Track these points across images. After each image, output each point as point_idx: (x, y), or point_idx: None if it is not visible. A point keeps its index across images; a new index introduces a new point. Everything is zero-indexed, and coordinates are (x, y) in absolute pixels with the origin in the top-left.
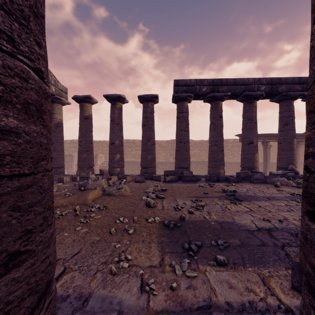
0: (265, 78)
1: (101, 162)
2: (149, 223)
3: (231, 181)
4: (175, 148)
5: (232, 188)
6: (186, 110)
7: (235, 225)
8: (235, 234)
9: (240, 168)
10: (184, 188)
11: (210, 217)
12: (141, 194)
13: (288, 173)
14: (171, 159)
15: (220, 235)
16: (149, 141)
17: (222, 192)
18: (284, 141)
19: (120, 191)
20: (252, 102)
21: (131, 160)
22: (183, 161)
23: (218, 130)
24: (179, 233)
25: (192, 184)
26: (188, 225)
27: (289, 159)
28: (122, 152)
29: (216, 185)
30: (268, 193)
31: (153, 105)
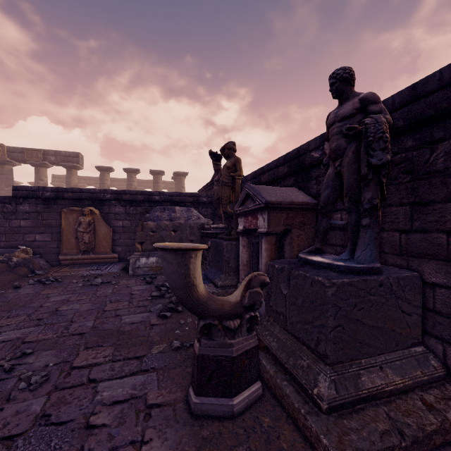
0: None
1: None
2: None
3: None
4: None
5: None
6: None
7: None
8: None
9: None
10: None
11: None
12: None
13: None
14: None
15: None
16: None
17: None
18: None
19: None
20: None
21: None
22: None
23: None
24: None
25: None
26: None
27: None
28: None
29: None
30: None
31: None
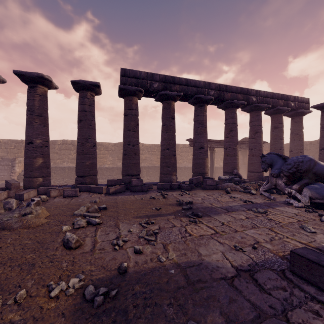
0: (214, 83)
1: (21, 168)
2: (53, 299)
3: (185, 189)
4: (123, 151)
5: (187, 198)
6: (136, 106)
7: (205, 270)
8: (210, 295)
9: (190, 173)
10: (132, 203)
11: (167, 257)
12: (64, 220)
13: (235, 178)
14: (120, 164)
15: (188, 304)
16: (88, 141)
17: (177, 205)
18: (229, 147)
19: (25, 218)
20: (203, 106)
21: (69, 165)
22: (132, 167)
23: (171, 133)
24: (112, 322)
25: (142, 196)
26: (132, 286)
27: (233, 164)
28: (46, 155)
29: (169, 195)
30: (224, 201)
31: (93, 95)
